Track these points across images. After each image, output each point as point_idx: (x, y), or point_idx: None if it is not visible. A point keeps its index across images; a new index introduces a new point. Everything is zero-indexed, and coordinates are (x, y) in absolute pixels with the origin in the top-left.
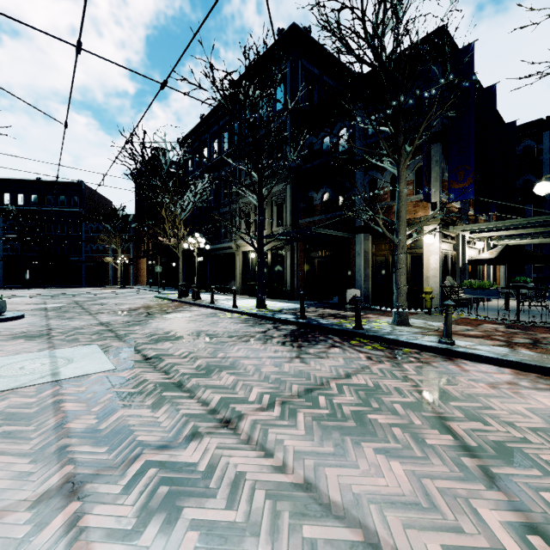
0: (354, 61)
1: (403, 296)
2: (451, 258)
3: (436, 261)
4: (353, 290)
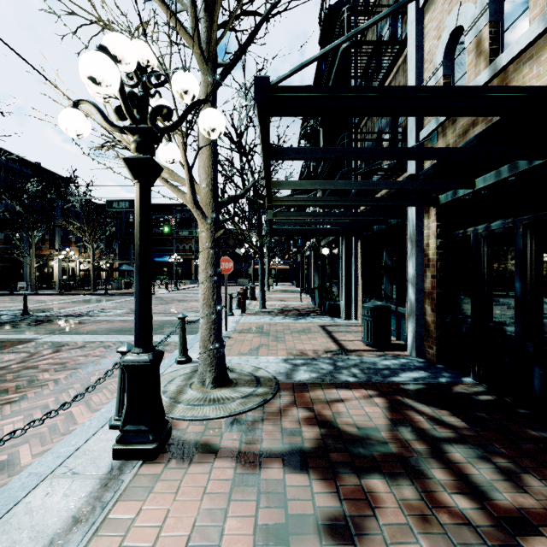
0: (14, 200)
1: (33, 283)
2: (74, 269)
3: (58, 271)
4: (22, 282)
